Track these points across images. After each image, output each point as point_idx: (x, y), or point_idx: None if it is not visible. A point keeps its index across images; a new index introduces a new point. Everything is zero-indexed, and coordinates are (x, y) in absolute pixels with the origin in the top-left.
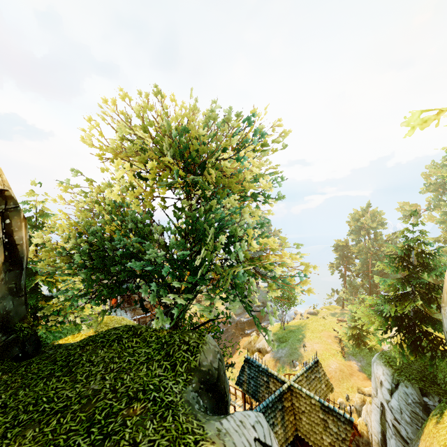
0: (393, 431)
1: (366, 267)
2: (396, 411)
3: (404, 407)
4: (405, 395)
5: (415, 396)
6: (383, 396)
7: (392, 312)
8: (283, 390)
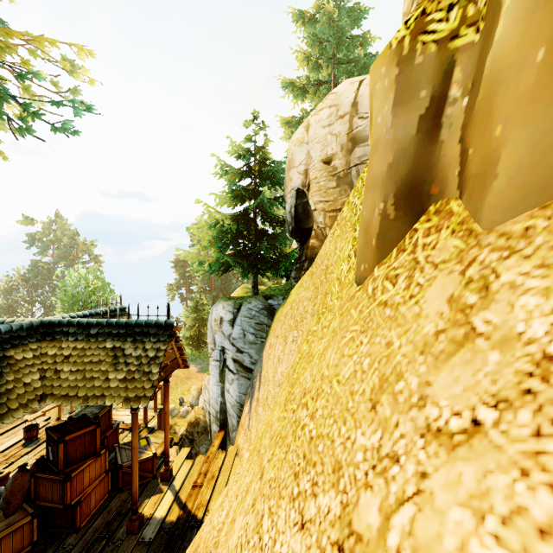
0: (235, 369)
1: (209, 279)
2: (238, 339)
3: (247, 326)
4: (249, 311)
5: (260, 305)
6: (223, 335)
7: (234, 227)
8: (11, 330)
